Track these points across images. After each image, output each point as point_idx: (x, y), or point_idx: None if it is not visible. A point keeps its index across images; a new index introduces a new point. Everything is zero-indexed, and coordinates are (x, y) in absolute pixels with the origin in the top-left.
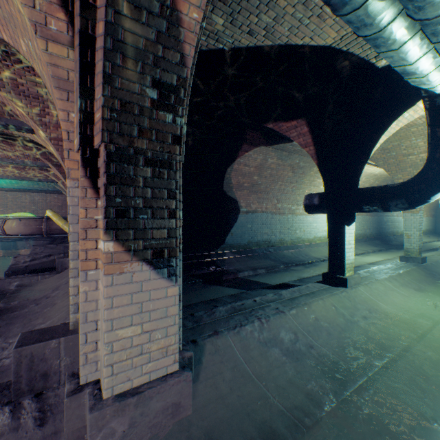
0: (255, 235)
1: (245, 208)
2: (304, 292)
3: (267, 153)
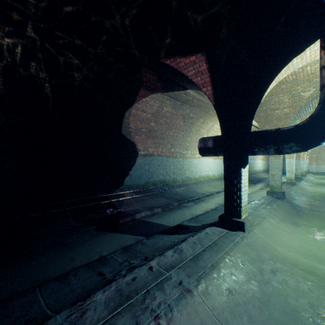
0: (152, 176)
1: (143, 152)
2: (206, 243)
3: (163, 101)
